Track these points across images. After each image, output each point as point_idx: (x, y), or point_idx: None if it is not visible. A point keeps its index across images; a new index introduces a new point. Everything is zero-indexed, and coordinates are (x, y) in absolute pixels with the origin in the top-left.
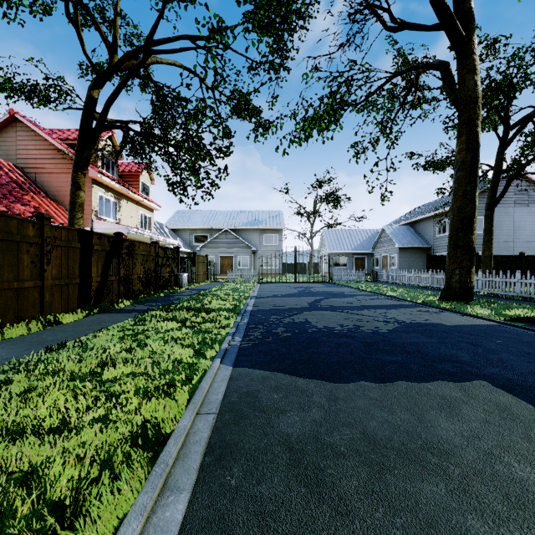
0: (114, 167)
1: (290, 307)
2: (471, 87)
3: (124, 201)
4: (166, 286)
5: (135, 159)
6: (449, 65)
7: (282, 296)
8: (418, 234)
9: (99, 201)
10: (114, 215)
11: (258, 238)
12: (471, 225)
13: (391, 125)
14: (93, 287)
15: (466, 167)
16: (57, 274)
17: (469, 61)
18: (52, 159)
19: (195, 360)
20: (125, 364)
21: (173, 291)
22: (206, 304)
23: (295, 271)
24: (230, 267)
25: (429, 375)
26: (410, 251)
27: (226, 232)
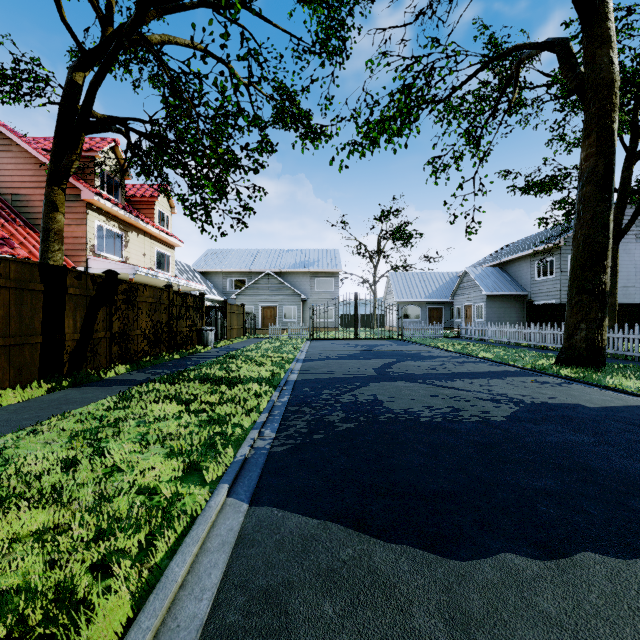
0: (118, 189)
1: (350, 375)
2: (604, 66)
3: (133, 234)
4: (185, 344)
5: (147, 178)
6: (568, 41)
7: (338, 358)
8: (510, 278)
9: (98, 232)
10: (120, 251)
11: (309, 283)
12: (603, 260)
13: (480, 135)
14: (67, 349)
15: (597, 179)
16: (1, 330)
17: (601, 30)
18: (33, 176)
19: (181, 489)
20: (34, 509)
21: (194, 351)
22: (232, 371)
23: (355, 324)
24: (273, 320)
25: (633, 533)
26: (500, 299)
27: (269, 276)
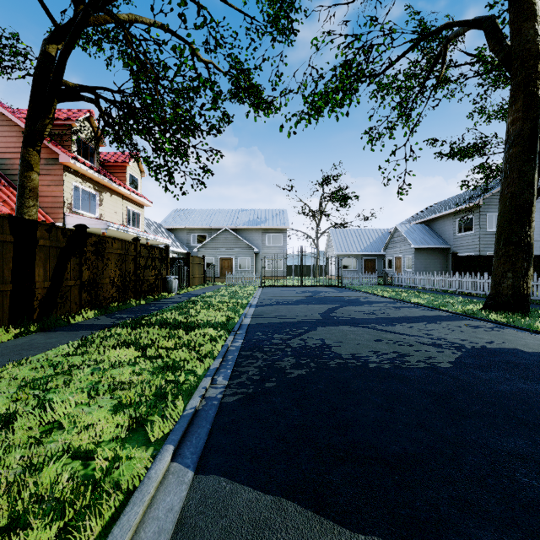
0: (93, 154)
1: (298, 319)
2: (530, 38)
3: (106, 194)
4: (152, 291)
5: (119, 146)
6: (495, 18)
7: (287, 303)
8: (435, 233)
9: (74, 192)
10: (94, 209)
11: (261, 238)
12: (528, 215)
13: (411, 108)
14: (37, 296)
15: (523, 141)
16: None
17: (527, 5)
18: (17, 142)
19: (121, 453)
20: None
21: (159, 297)
22: (191, 316)
23: (301, 273)
24: (230, 270)
25: None
26: (426, 251)
27: (226, 232)
